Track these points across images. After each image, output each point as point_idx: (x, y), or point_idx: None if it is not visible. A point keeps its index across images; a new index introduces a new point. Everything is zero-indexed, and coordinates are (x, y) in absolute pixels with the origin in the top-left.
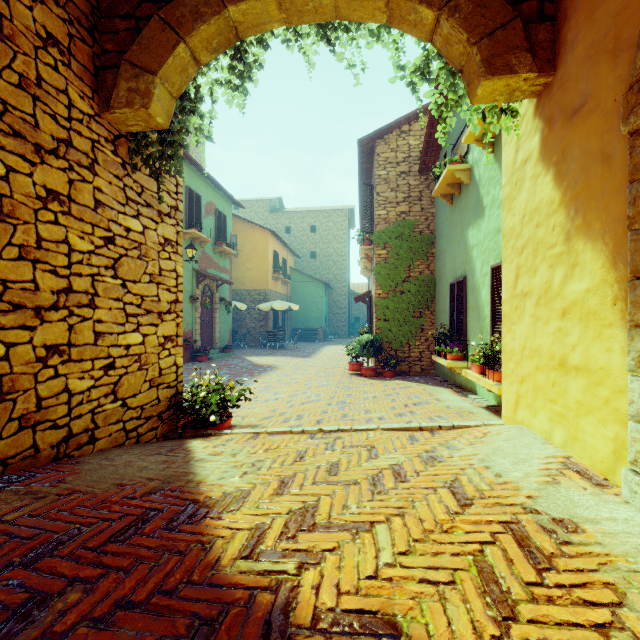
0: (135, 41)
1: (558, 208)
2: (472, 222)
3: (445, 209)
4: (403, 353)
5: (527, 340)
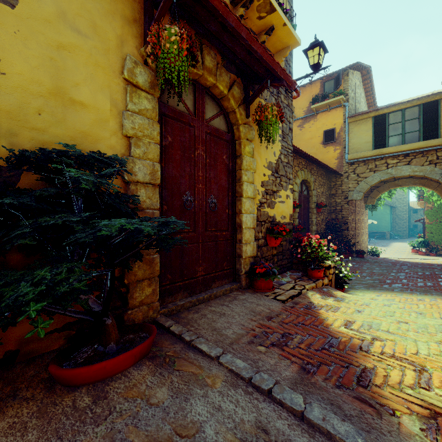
0: (371, 193)
1: None
2: None
3: None
4: (440, 247)
5: None
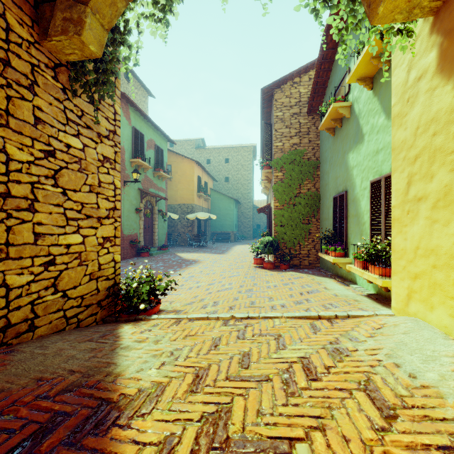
0: None
1: None
2: (352, 147)
3: (328, 140)
4: (295, 251)
5: (421, 240)
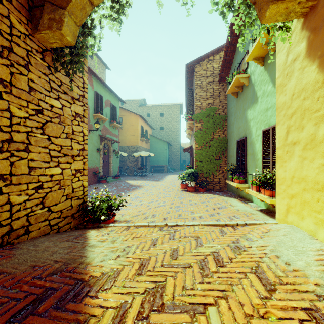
0: None
1: (322, 85)
2: (250, 106)
3: (233, 101)
4: (210, 179)
5: (296, 172)
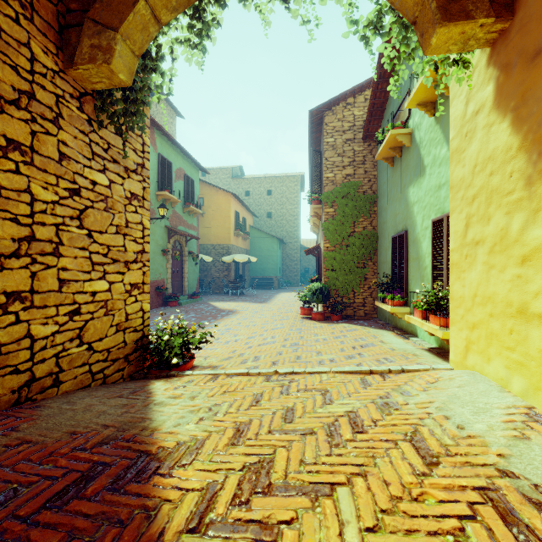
0: None
1: (517, 154)
2: (413, 181)
3: (387, 171)
4: (348, 299)
5: (479, 287)
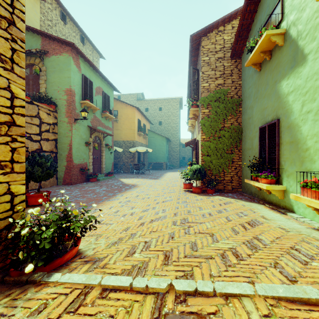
0: None
1: None
2: (287, 74)
3: (252, 77)
4: (220, 177)
5: None
